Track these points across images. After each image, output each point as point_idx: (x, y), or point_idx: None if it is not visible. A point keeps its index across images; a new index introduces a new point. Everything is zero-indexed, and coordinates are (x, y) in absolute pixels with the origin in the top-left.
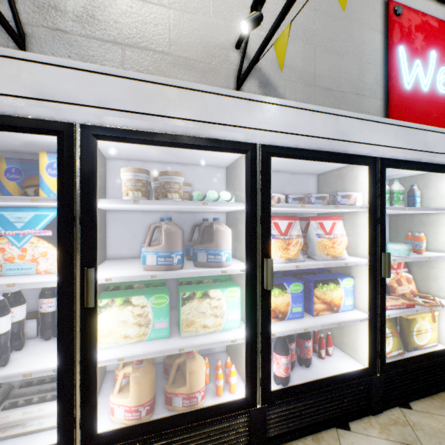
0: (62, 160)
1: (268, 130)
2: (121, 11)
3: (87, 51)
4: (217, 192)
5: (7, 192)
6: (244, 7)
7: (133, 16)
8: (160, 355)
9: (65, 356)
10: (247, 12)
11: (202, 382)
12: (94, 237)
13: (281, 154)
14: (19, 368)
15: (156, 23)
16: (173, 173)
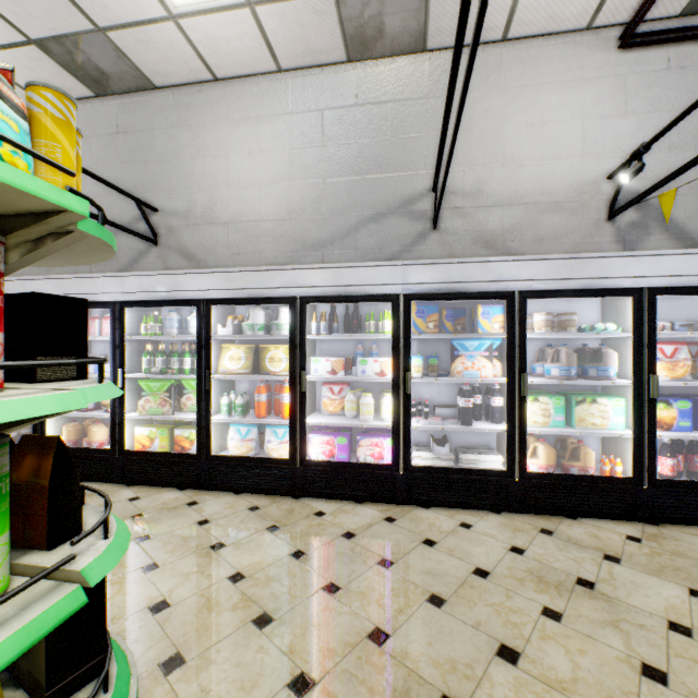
0: (508, 312)
1: (654, 276)
2: (499, 179)
3: (474, 218)
4: (591, 320)
5: (446, 329)
6: (617, 136)
7: (509, 180)
8: (564, 434)
9: (510, 422)
10: (621, 140)
11: (592, 463)
12: (525, 356)
13: (666, 293)
14: (481, 427)
15: (528, 180)
16: (571, 314)
